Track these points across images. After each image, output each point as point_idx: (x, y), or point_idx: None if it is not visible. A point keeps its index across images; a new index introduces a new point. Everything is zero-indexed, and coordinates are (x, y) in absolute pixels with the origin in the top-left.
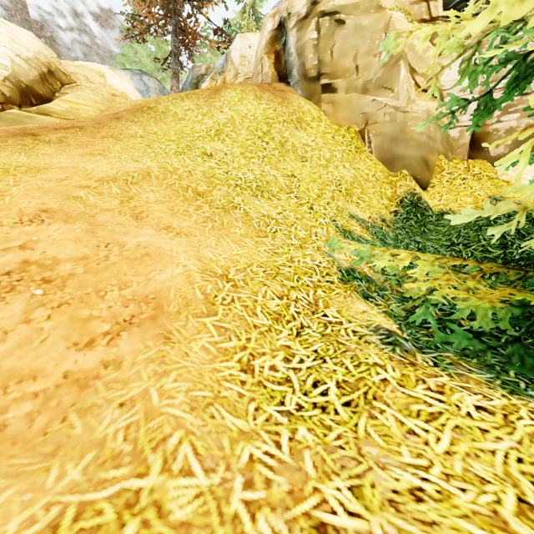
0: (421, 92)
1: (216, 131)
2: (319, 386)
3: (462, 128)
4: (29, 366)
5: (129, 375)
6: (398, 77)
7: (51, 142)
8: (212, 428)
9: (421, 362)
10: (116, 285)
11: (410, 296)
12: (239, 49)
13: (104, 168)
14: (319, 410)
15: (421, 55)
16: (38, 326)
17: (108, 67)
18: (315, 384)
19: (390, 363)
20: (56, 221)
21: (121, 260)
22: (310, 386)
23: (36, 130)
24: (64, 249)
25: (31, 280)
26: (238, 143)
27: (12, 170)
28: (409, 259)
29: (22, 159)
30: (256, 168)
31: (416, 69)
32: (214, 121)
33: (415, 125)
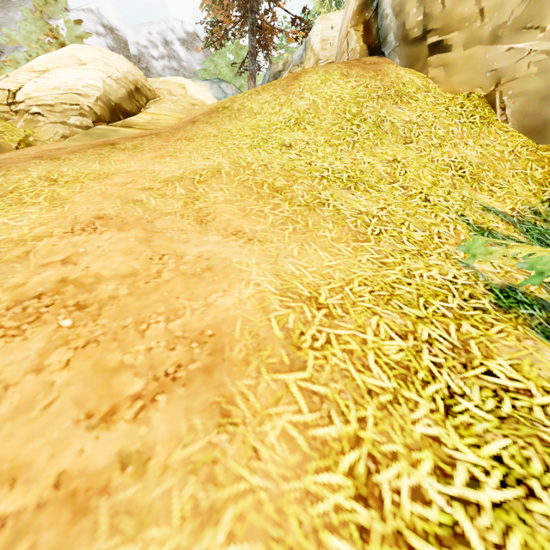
0: None
1: (295, 120)
2: None
3: None
4: (13, 456)
5: (152, 501)
6: None
7: (126, 149)
8: None
9: None
10: (163, 314)
11: None
12: (319, 33)
13: (172, 168)
14: None
15: None
16: (49, 379)
17: (190, 80)
18: None
19: None
20: (109, 229)
21: (175, 277)
22: None
23: (116, 140)
24: (111, 262)
25: (62, 306)
26: (321, 129)
27: (82, 178)
28: None
29: (95, 167)
30: (345, 157)
31: None
32: (293, 109)
33: None
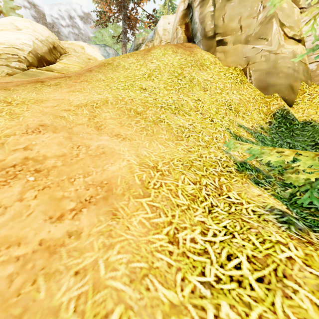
0: (288, 39)
1: (148, 74)
2: (232, 260)
3: (318, 62)
4: (17, 234)
5: (85, 245)
6: (271, 30)
7: (51, 85)
8: (147, 301)
9: (317, 241)
10: (82, 174)
11: (290, 182)
12: (162, 25)
13: (80, 98)
14: (235, 284)
15: (288, 13)
16: (27, 203)
17: (87, 43)
18: (229, 257)
19: (291, 242)
20: (48, 132)
21: (86, 157)
22: (225, 259)
23: (44, 79)
24: (51, 149)
25: (27, 170)
26: (162, 81)
27: (26, 102)
28: (292, 155)
29: (33, 95)
30: (174, 96)
31: (285, 23)
32: (147, 68)
33: (283, 62)
